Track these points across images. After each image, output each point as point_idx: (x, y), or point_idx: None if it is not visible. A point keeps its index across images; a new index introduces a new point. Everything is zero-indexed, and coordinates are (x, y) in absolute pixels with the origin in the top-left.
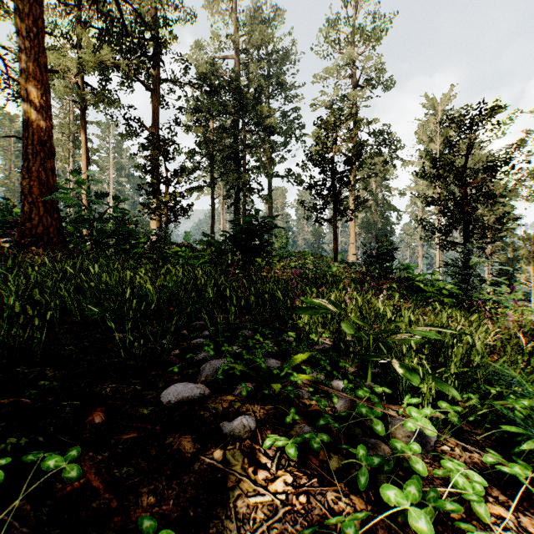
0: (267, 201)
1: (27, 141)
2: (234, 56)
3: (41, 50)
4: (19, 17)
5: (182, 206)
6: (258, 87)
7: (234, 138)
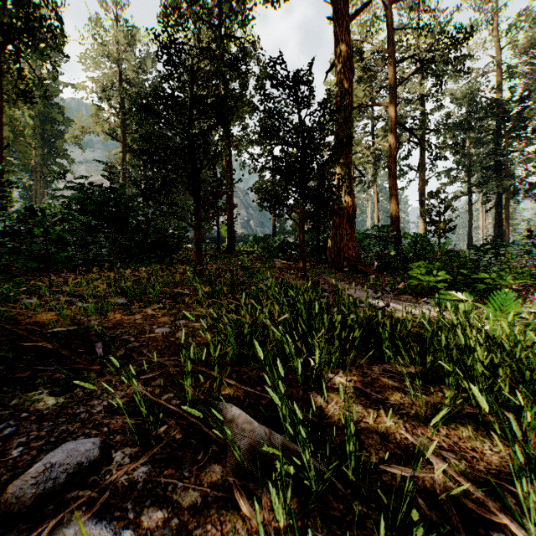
0: (535, 199)
1: (392, 218)
2: (494, 69)
3: (396, 184)
4: (389, 175)
5: (449, 227)
6: (523, 91)
7: (495, 145)
